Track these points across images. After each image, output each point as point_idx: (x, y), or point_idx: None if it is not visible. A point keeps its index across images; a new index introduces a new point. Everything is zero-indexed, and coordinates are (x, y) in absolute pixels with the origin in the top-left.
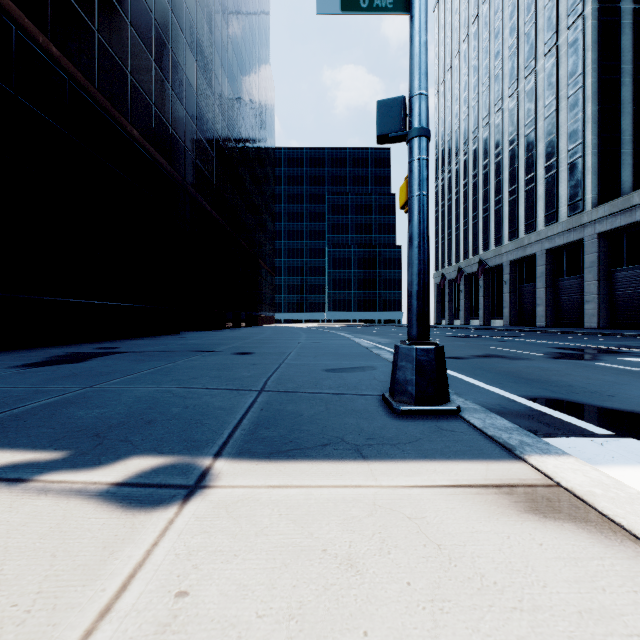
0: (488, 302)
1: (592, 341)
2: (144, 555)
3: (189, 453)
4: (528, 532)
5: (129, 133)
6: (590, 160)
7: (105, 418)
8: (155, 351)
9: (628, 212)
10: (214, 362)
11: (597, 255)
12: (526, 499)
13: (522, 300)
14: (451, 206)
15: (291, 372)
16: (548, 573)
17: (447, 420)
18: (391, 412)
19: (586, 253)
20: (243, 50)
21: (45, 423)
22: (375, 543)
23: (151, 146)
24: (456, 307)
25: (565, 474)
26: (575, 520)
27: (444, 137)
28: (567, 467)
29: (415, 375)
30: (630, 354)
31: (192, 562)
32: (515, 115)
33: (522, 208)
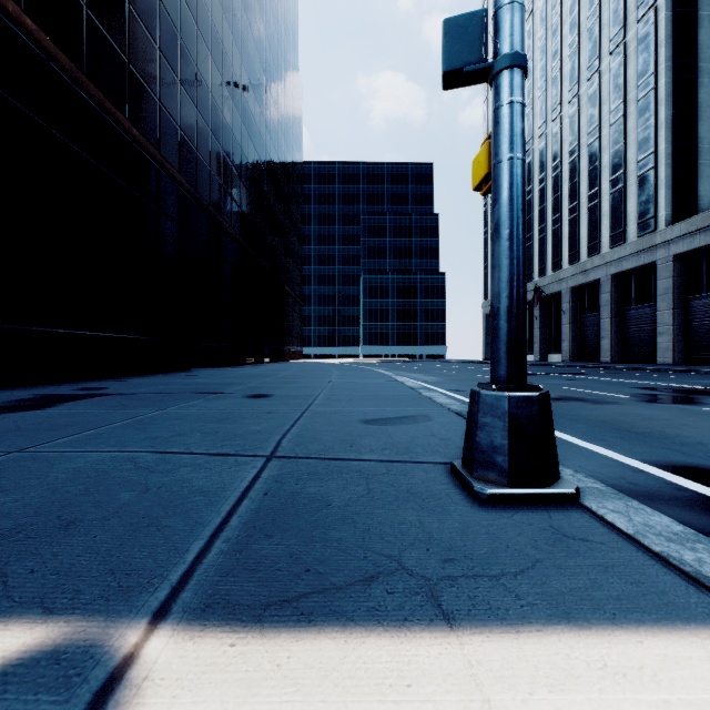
0: (544, 335)
1: (677, 379)
2: None
3: (105, 609)
4: None
5: (127, 132)
6: (664, 172)
7: None
8: (148, 393)
9: (709, 231)
10: (217, 409)
11: (672, 280)
12: None
13: (584, 332)
14: None
15: (317, 425)
16: None
17: (564, 514)
18: (469, 496)
19: (659, 278)
20: (267, 47)
21: None
22: None
23: (155, 149)
24: None
25: None
26: None
27: None
28: None
29: (508, 439)
30: None
31: None
32: (576, 122)
33: (584, 228)
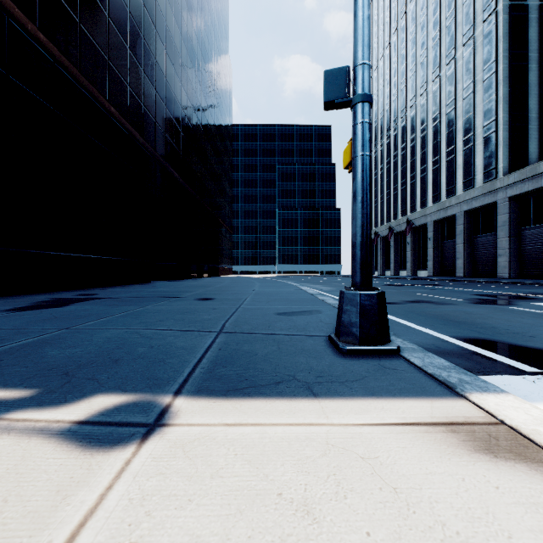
0: (415, 256)
1: (506, 289)
2: (97, 500)
3: (151, 391)
4: (482, 474)
5: (107, 110)
6: (502, 134)
7: (76, 357)
8: (128, 297)
9: (535, 179)
10: (179, 307)
11: (508, 216)
12: (474, 438)
13: (444, 254)
14: (383, 174)
15: (247, 315)
16: (511, 521)
17: (389, 359)
18: (337, 351)
19: (499, 214)
20: (206, 41)
21: (19, 362)
22: (330, 486)
23: (126, 121)
24: (387, 260)
25: (507, 412)
26: (526, 460)
27: (377, 115)
28: (508, 405)
29: (359, 318)
30: (541, 300)
31: (145, 508)
32: (438, 96)
33: (444, 176)
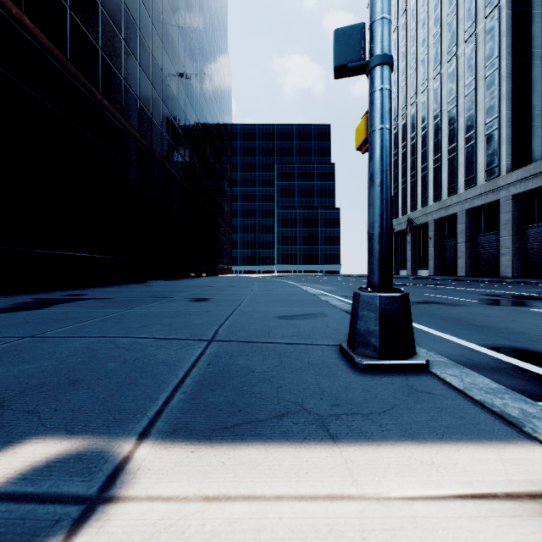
0: (415, 255)
1: (513, 289)
2: None
3: (107, 432)
4: None
5: (100, 102)
6: (505, 132)
7: (24, 377)
8: (118, 298)
9: (539, 176)
10: (169, 309)
11: (511, 214)
12: None
13: (445, 253)
14: None
15: (243, 319)
16: None
17: (417, 377)
18: (352, 366)
19: (501, 212)
20: (204, 37)
21: None
22: None
23: (120, 115)
24: None
25: None
26: None
27: None
28: None
29: (379, 326)
30: None
31: None
32: (439, 94)
33: (445, 174)
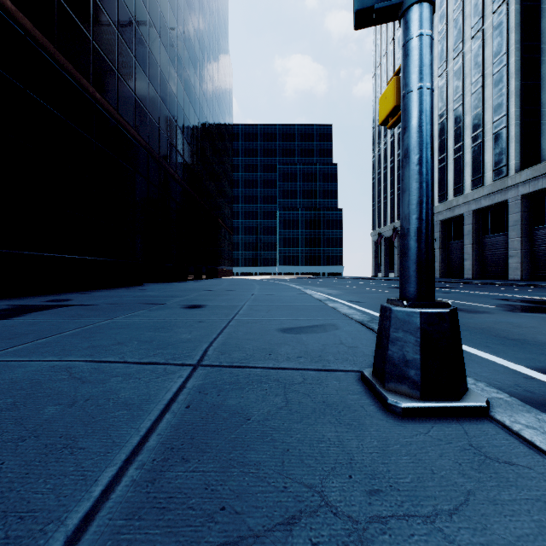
0: None
1: (528, 292)
2: None
3: None
4: None
5: (91, 95)
6: (514, 130)
7: None
8: (104, 304)
9: None
10: (157, 318)
11: (520, 215)
12: None
13: (450, 255)
14: (386, 173)
15: (240, 333)
16: None
17: (479, 429)
18: (382, 407)
19: (510, 213)
20: (204, 33)
21: None
22: None
23: (114, 109)
24: (391, 261)
25: None
26: None
27: None
28: None
29: (421, 353)
30: None
31: None
32: (444, 92)
33: (451, 174)
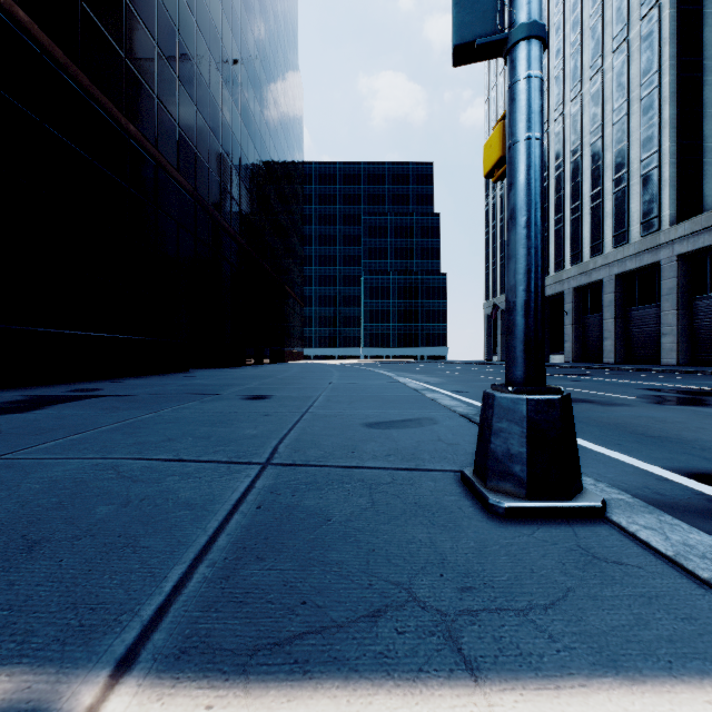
0: (546, 335)
1: (683, 380)
2: None
3: (58, 657)
4: None
5: (124, 128)
6: (667, 171)
7: None
8: (143, 394)
9: None
10: (212, 411)
11: (676, 280)
12: None
13: (586, 333)
14: (504, 227)
15: (316, 428)
16: None
17: (591, 530)
18: (483, 509)
19: (663, 278)
20: (267, 45)
21: None
22: None
23: (153, 146)
24: None
25: None
26: None
27: None
28: None
29: (527, 446)
30: None
31: None
32: (578, 121)
33: (587, 228)
